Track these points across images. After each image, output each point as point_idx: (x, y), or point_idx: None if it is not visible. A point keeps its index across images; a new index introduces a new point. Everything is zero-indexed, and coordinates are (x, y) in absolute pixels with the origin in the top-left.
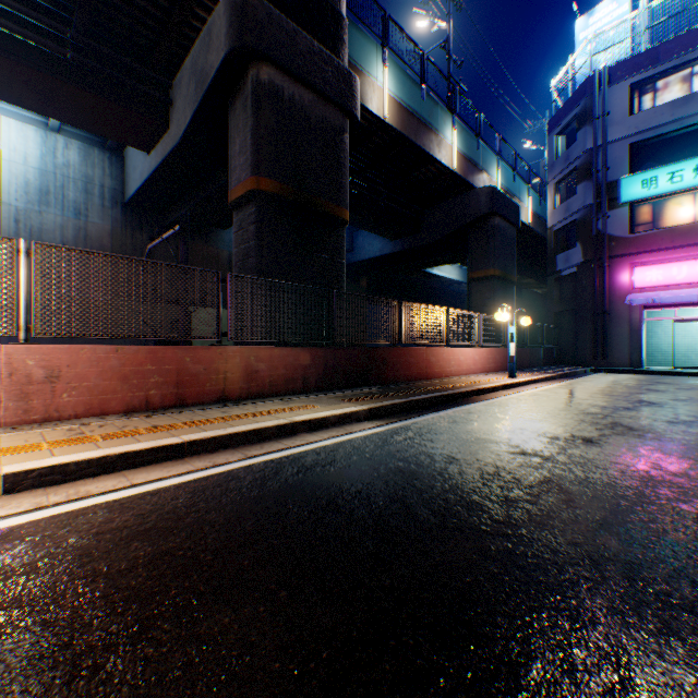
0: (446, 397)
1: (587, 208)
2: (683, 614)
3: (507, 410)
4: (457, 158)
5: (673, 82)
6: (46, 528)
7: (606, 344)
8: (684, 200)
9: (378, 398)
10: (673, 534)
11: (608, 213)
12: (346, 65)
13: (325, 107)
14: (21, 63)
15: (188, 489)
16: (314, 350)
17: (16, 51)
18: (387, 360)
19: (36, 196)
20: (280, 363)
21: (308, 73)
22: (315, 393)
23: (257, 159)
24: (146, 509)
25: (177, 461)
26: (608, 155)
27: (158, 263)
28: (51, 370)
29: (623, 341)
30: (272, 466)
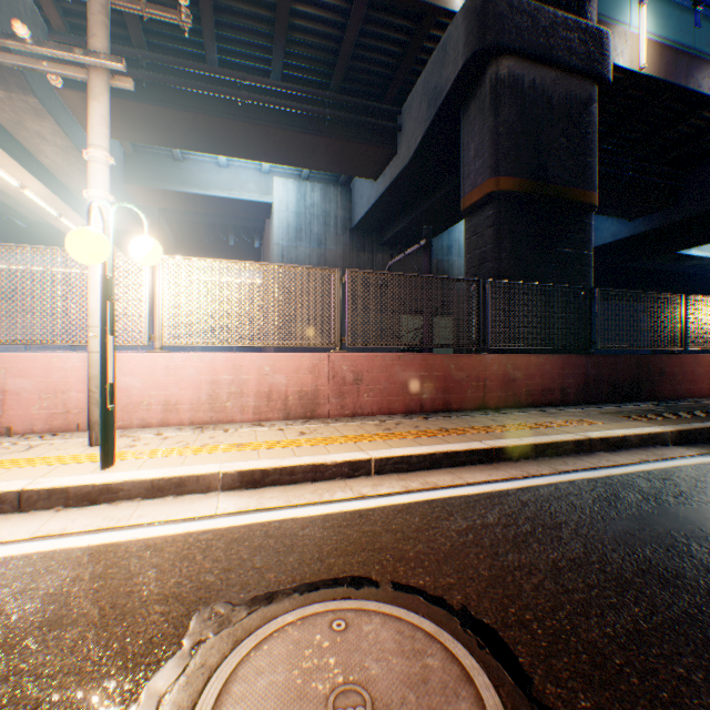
0: None
1: None
2: None
3: None
4: None
5: None
6: (432, 510)
7: None
8: None
9: (674, 418)
10: None
11: None
12: (593, 24)
13: (568, 81)
14: (297, 132)
15: (527, 496)
16: (572, 358)
17: (294, 124)
18: (663, 370)
19: (293, 235)
20: (535, 372)
21: (549, 50)
22: (574, 406)
23: (495, 160)
24: (506, 510)
25: (486, 466)
26: None
27: (428, 277)
28: (356, 374)
29: None
30: (599, 486)
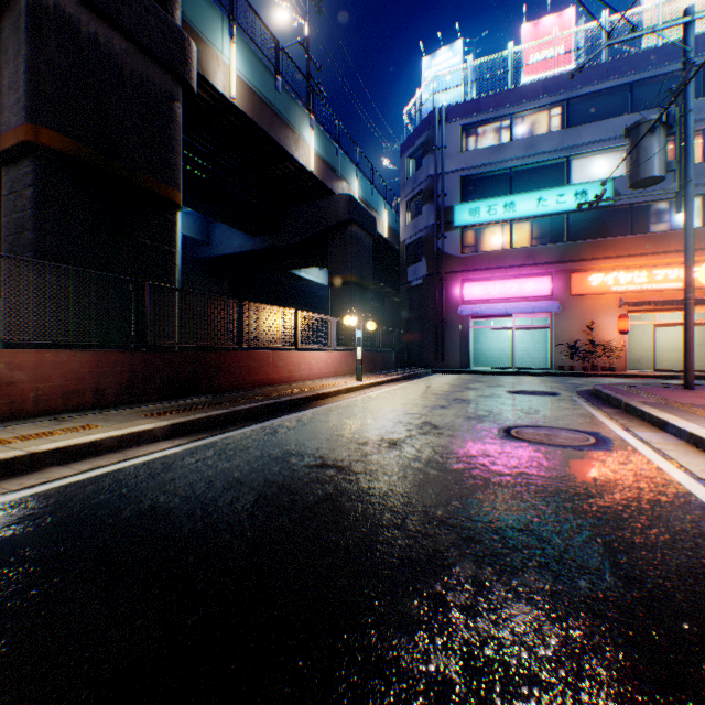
0: (281, 404)
1: (430, 228)
2: (370, 678)
3: (338, 415)
4: (316, 161)
5: (491, 131)
6: None
7: (445, 348)
8: (498, 230)
9: (196, 410)
10: (415, 551)
11: (445, 234)
12: (178, 23)
13: (147, 63)
14: None
15: None
16: (115, 354)
17: None
18: (224, 365)
19: None
20: (57, 371)
21: (120, 14)
22: (116, 407)
23: (36, 102)
24: None
25: None
26: (445, 183)
27: None
28: None
29: (456, 346)
30: None
